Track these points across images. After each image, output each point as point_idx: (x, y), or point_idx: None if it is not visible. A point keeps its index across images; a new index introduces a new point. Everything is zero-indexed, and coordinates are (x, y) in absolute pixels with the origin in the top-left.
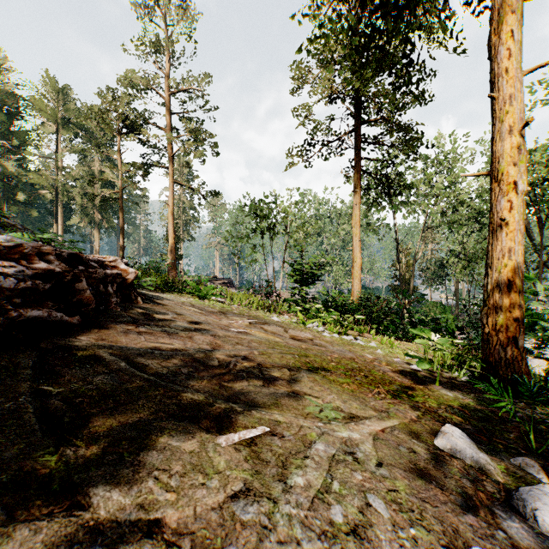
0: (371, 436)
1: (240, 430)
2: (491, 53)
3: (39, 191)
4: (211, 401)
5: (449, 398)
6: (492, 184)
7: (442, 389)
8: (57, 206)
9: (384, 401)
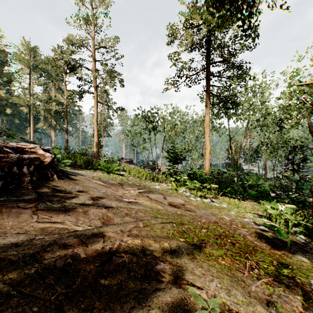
0: None
1: None
2: None
3: (19, 108)
4: None
5: (308, 266)
6: None
7: (295, 254)
8: (29, 116)
9: (261, 280)
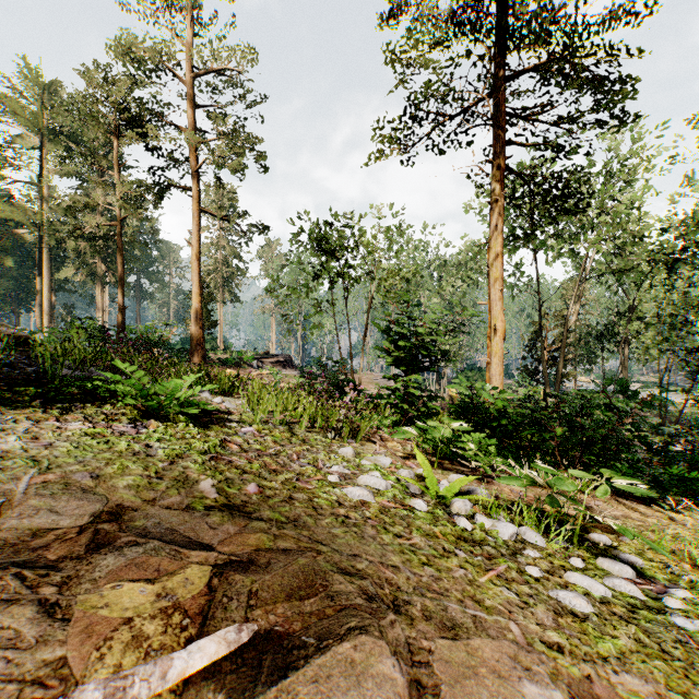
0: None
1: None
2: None
3: (16, 231)
4: None
5: None
6: None
7: None
8: (41, 252)
9: None
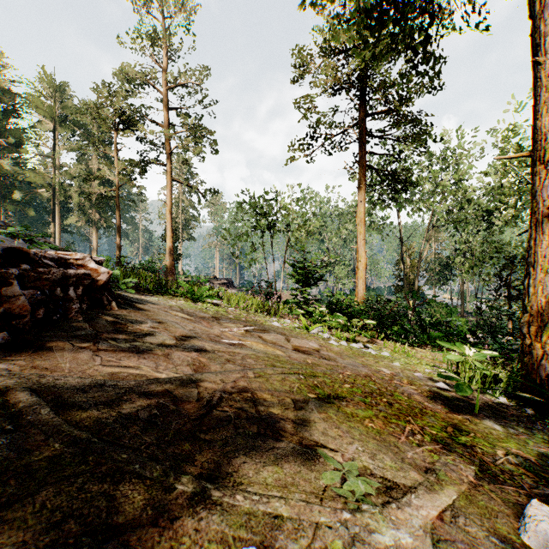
0: (428, 533)
1: (212, 548)
2: (534, 10)
3: (36, 190)
4: (171, 478)
5: (500, 435)
6: (535, 166)
7: (485, 420)
8: (54, 205)
9: (423, 447)
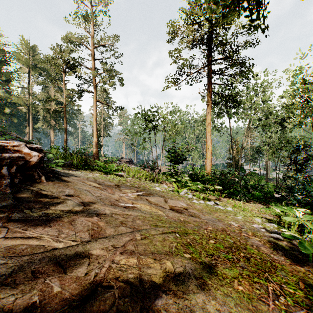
0: None
1: None
2: None
3: (18, 107)
4: None
5: None
6: None
7: None
8: (28, 116)
9: None
